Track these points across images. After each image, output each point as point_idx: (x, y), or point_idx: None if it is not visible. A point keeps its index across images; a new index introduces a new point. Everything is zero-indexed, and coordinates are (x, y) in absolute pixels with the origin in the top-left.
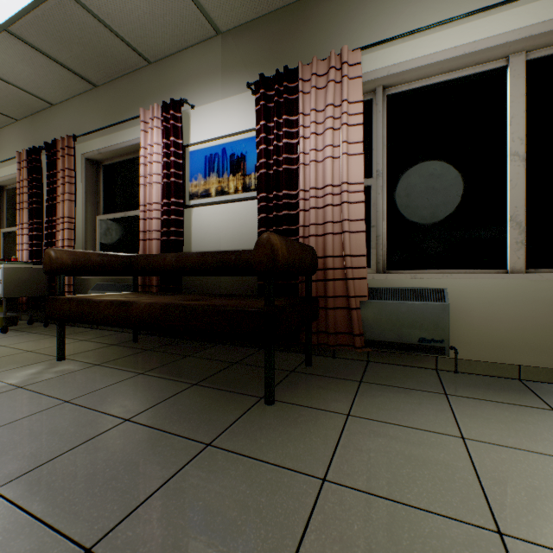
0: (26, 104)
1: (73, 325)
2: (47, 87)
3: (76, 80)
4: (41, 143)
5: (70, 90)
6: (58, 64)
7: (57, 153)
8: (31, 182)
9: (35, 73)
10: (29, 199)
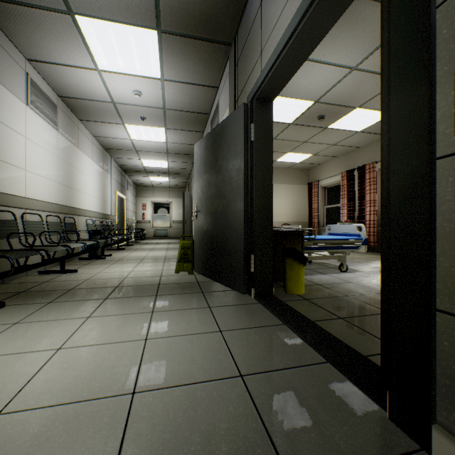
0: (346, 150)
1: (371, 251)
2: (361, 143)
3: (378, 136)
4: (350, 166)
5: (372, 140)
6: (373, 134)
7: (364, 171)
8: (348, 185)
9: (360, 140)
10: (347, 193)
